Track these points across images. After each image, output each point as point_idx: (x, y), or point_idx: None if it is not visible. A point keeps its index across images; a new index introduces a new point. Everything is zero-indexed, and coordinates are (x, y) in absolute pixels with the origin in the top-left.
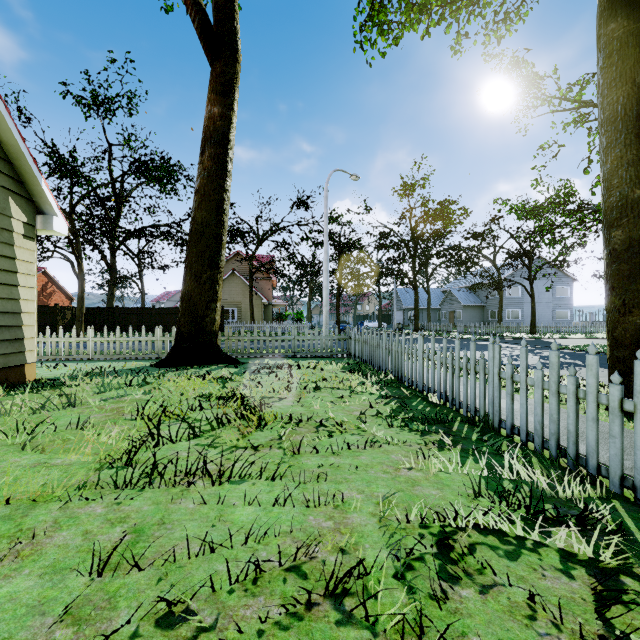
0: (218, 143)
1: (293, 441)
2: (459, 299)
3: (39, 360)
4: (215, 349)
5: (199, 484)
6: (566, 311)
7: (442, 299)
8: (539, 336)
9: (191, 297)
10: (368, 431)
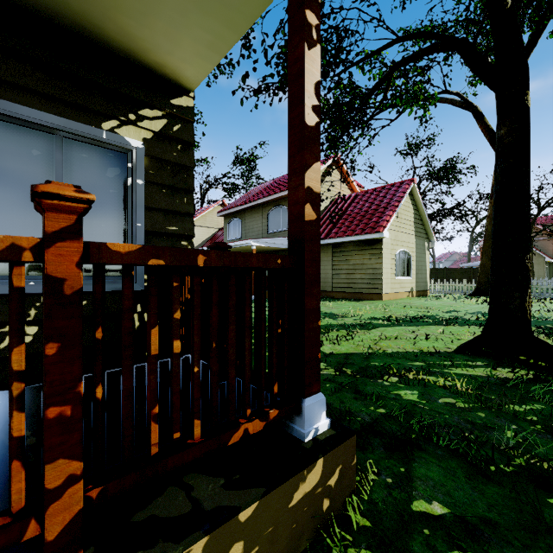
0: None
1: None
2: None
3: None
4: None
5: None
6: None
7: None
8: None
9: (485, 266)
10: None
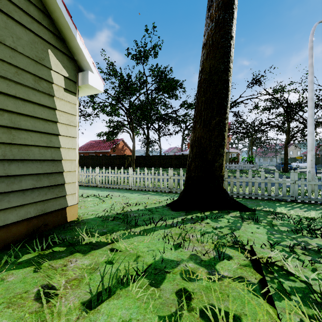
0: None
1: None
2: None
3: (106, 187)
4: (223, 194)
5: None
6: None
7: None
8: None
9: (200, 143)
10: None
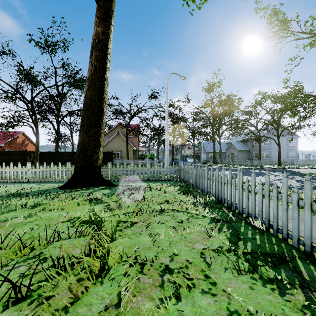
0: (100, 49)
1: None
2: (236, 147)
3: None
4: (98, 177)
5: None
6: (294, 153)
7: (227, 147)
8: (283, 167)
9: (83, 144)
10: (218, 284)
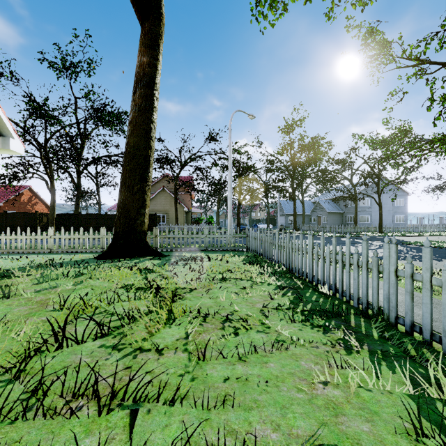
0: (146, 85)
1: (198, 346)
2: (325, 208)
3: (12, 253)
4: (144, 245)
5: (84, 412)
6: (402, 216)
7: (312, 208)
8: (385, 234)
9: (125, 204)
10: (272, 327)
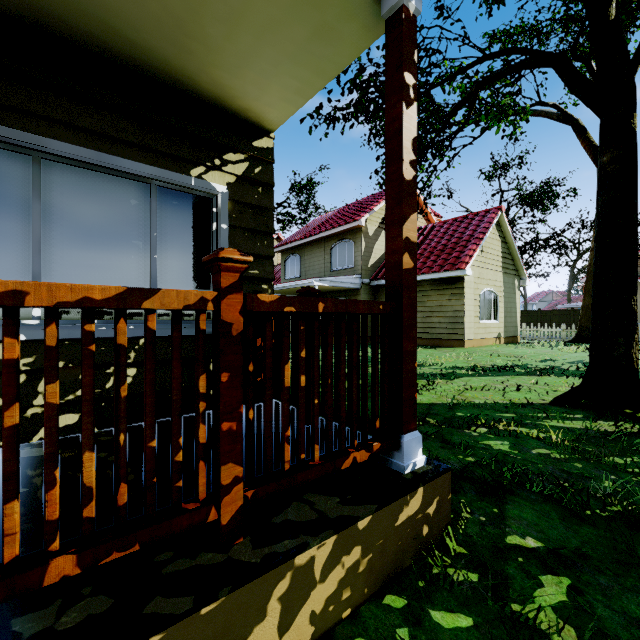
0: None
1: None
2: None
3: None
4: None
5: None
6: None
7: None
8: None
9: (588, 308)
10: None
